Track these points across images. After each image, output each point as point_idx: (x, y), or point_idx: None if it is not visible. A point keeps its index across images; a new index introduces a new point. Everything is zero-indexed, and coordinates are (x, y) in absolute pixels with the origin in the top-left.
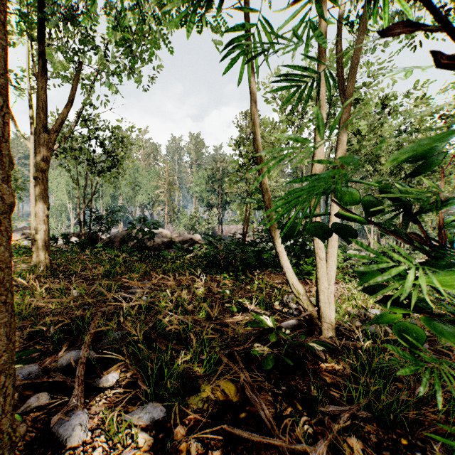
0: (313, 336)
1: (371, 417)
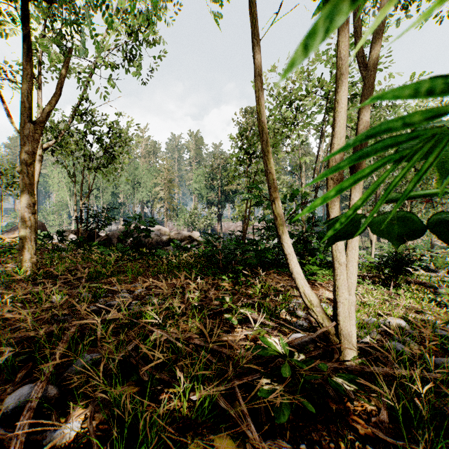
0: (334, 361)
1: None
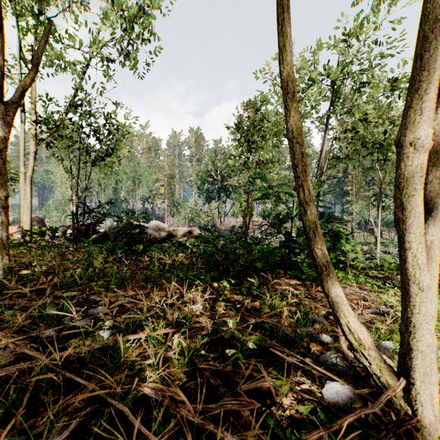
0: None
1: None
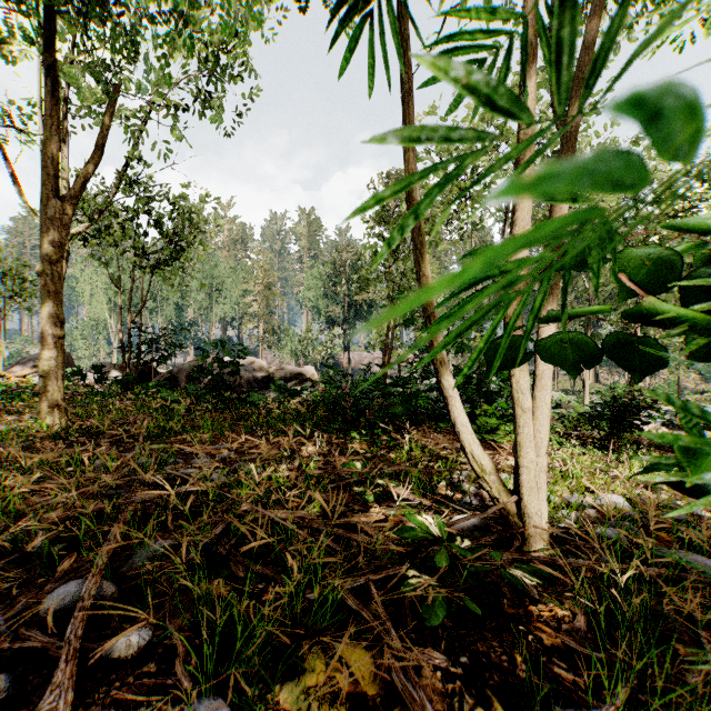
0: (513, 550)
1: None
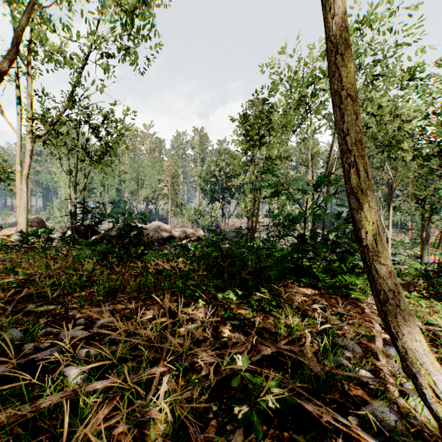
0: None
1: None
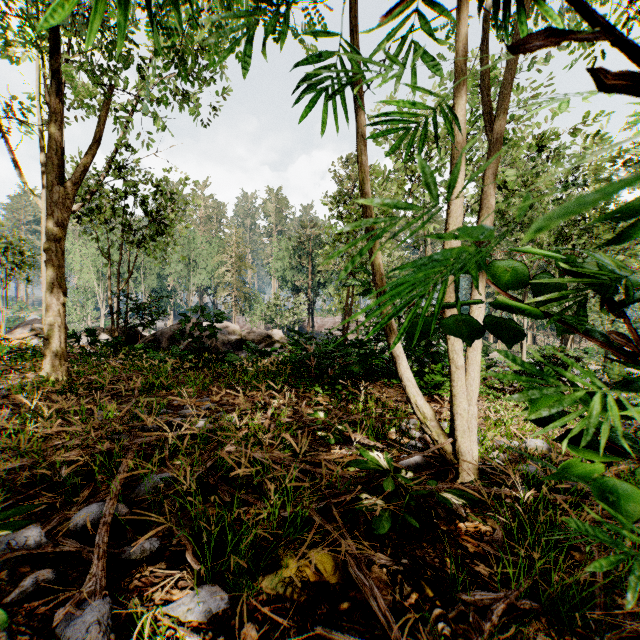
0: (447, 481)
1: (538, 608)
